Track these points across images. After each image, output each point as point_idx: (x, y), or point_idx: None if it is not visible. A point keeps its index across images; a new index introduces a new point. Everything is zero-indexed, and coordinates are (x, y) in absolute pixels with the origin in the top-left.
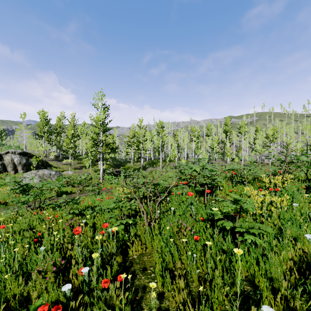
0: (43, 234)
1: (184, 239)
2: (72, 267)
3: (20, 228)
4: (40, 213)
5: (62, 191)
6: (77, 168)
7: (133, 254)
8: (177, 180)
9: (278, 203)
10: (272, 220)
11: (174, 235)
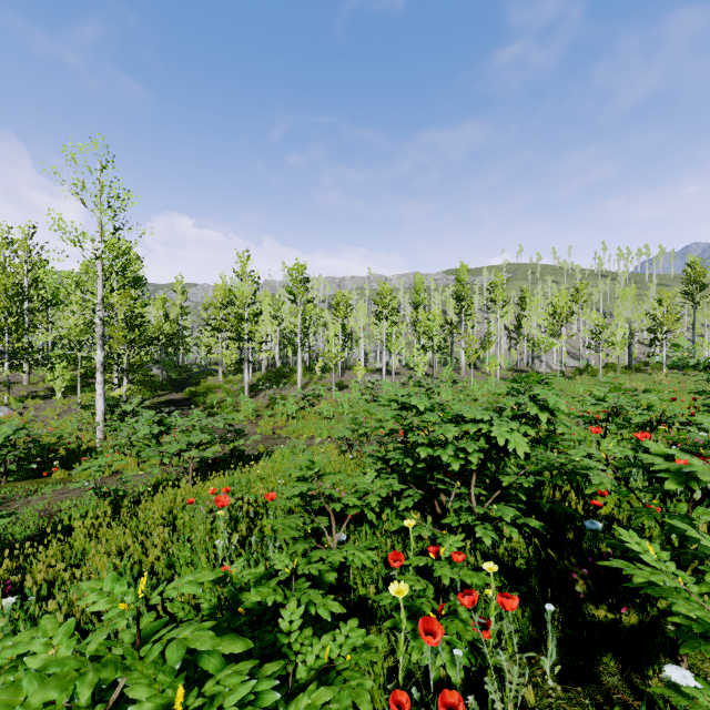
0: None
1: None
2: None
3: None
4: None
5: None
6: (35, 395)
7: None
8: (378, 478)
9: None
10: None
11: None
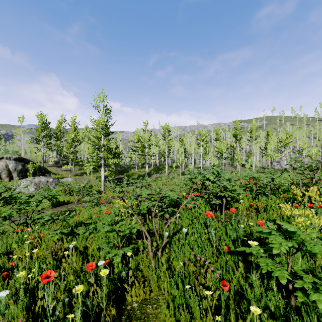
0: (18, 264)
1: (208, 292)
2: None
3: None
4: (25, 230)
5: (58, 201)
6: (77, 174)
7: (132, 300)
8: (187, 189)
9: None
10: None
11: (191, 276)
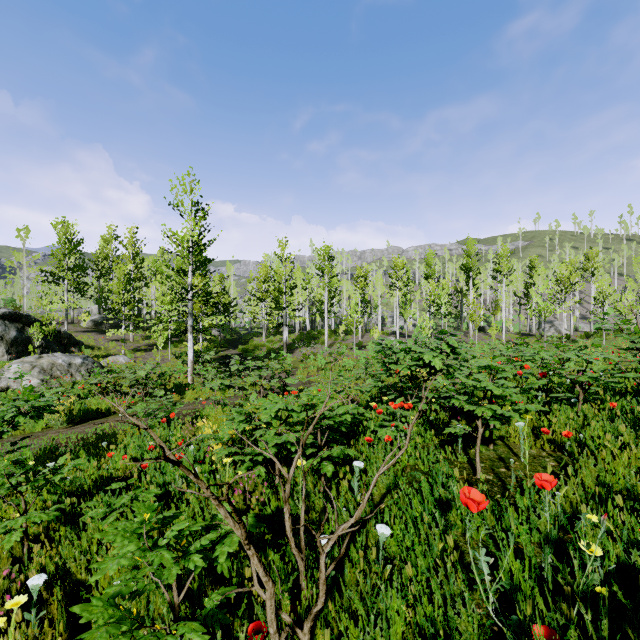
0: None
1: None
2: None
3: None
4: None
5: (85, 410)
6: (140, 349)
7: None
8: (374, 388)
9: None
10: None
11: None
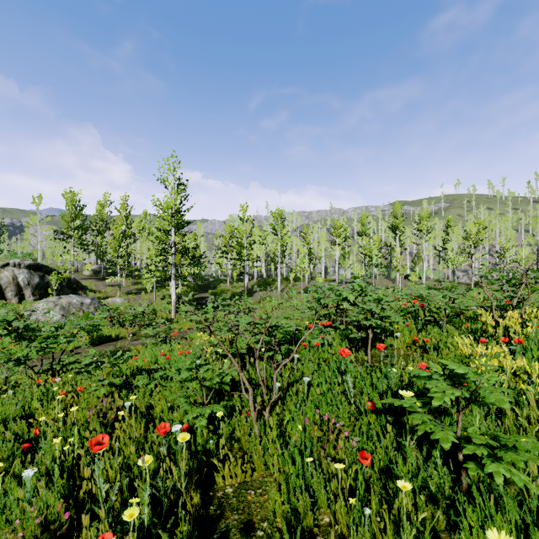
0: (45, 432)
1: (339, 465)
2: (83, 530)
3: (4, 415)
4: (51, 382)
5: (101, 335)
6: (131, 292)
7: (225, 483)
8: (312, 316)
9: (535, 375)
10: (522, 411)
11: (314, 445)
